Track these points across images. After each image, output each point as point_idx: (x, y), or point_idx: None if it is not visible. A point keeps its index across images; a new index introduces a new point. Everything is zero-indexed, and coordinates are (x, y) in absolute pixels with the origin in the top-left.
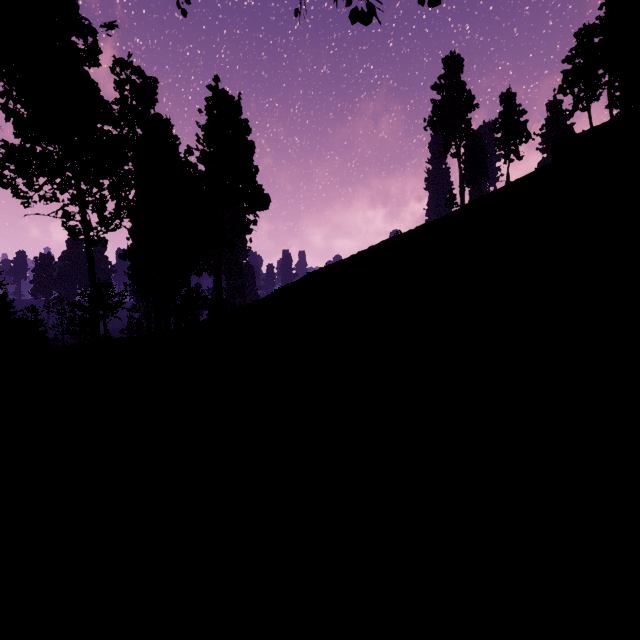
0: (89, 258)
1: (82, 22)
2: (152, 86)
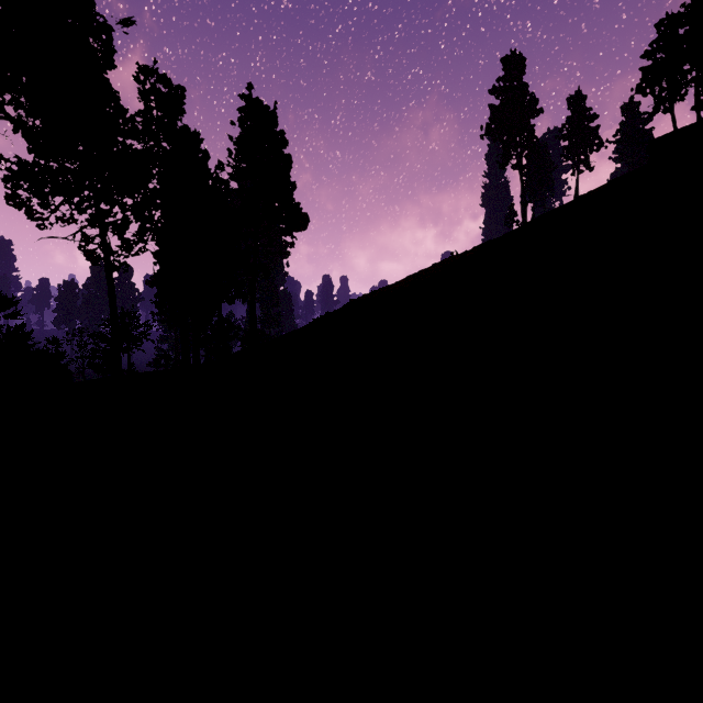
0: (109, 285)
1: (96, 19)
2: (179, 95)
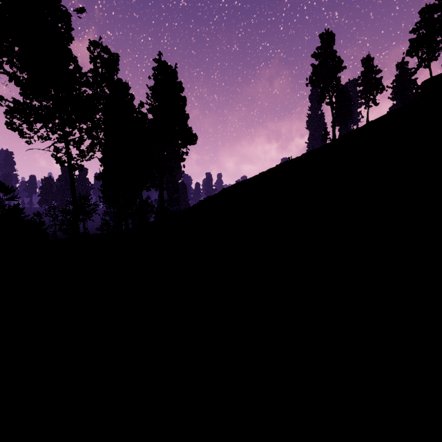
0: (71, 179)
1: (61, 8)
2: (115, 59)
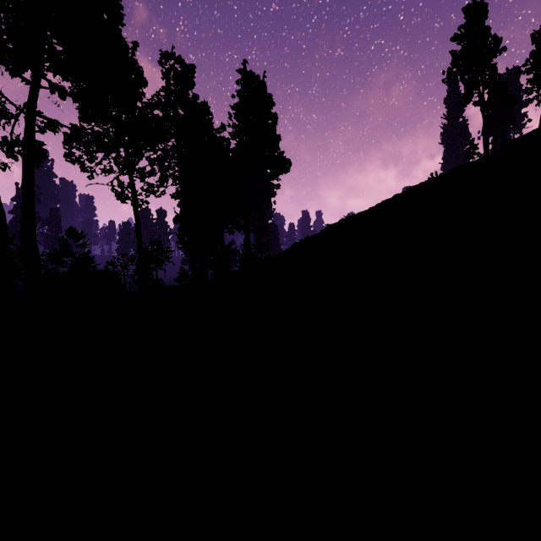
0: (136, 219)
1: None
2: (190, 71)
